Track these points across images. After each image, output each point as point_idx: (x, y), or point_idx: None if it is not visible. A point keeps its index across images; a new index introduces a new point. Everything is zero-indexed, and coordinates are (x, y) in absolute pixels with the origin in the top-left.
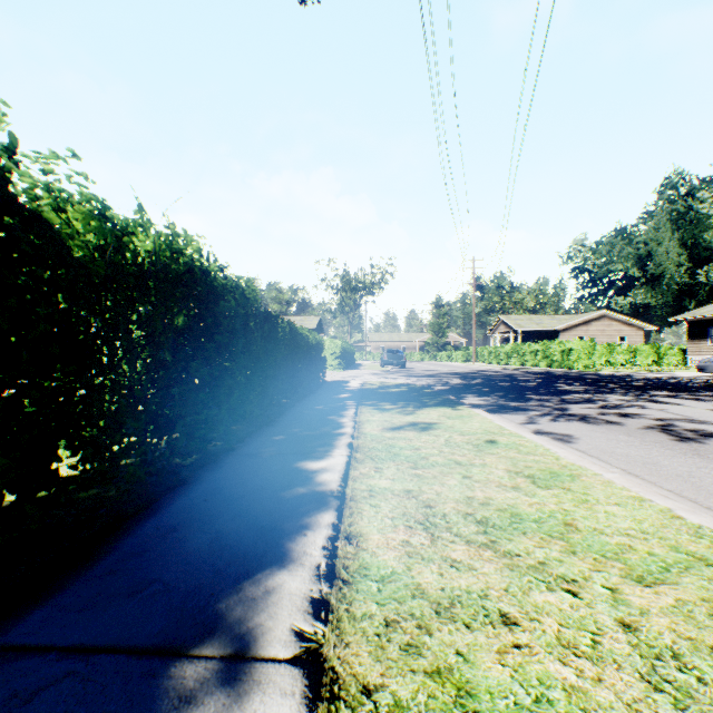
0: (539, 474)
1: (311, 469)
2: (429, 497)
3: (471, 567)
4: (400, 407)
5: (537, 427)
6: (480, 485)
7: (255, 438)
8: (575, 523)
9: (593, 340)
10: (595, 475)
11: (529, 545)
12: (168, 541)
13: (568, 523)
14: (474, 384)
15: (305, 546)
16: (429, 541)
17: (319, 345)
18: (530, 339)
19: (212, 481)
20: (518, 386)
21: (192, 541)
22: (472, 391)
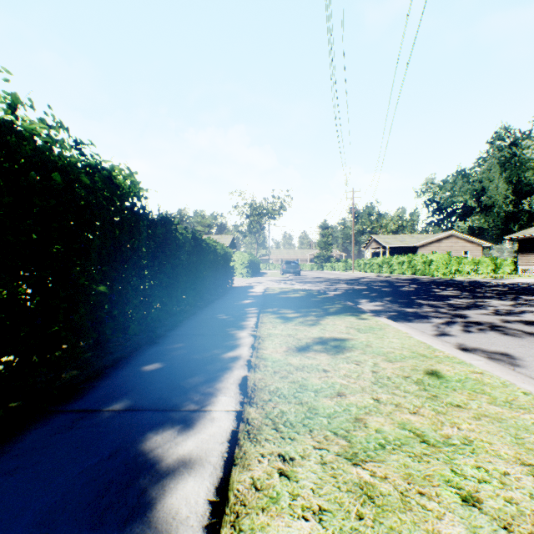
0: None
1: (160, 464)
2: None
3: None
4: (302, 315)
5: (457, 340)
6: None
7: (119, 368)
8: None
9: (449, 253)
10: None
11: None
12: None
13: None
14: (361, 290)
15: None
16: None
17: (227, 256)
18: (395, 253)
19: None
20: (400, 291)
21: None
22: (363, 296)
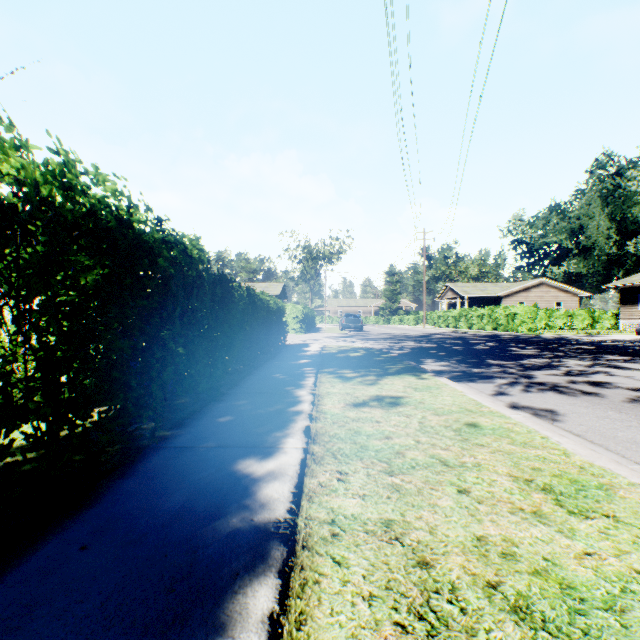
0: (558, 484)
1: (254, 475)
2: (420, 539)
3: None
4: (361, 375)
5: (512, 399)
6: (487, 508)
7: (196, 419)
8: None
9: (536, 305)
10: (633, 485)
11: None
12: None
13: None
14: (430, 348)
15: None
16: None
17: (280, 310)
18: (475, 304)
19: (111, 502)
20: (473, 349)
21: None
22: (430, 355)
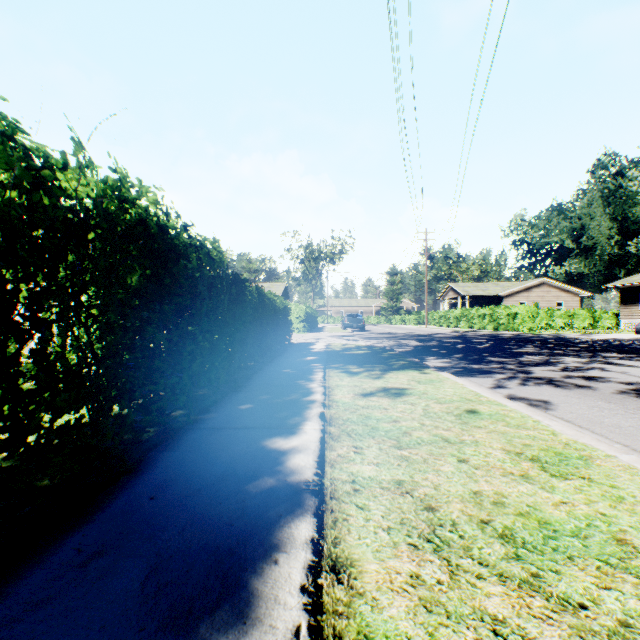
0: (544, 455)
1: (281, 449)
2: (427, 492)
3: (526, 636)
4: (367, 370)
5: (509, 392)
6: (482, 472)
7: (220, 407)
8: (628, 538)
9: (536, 305)
10: (609, 457)
11: (589, 583)
12: (86, 577)
13: (620, 538)
14: (431, 346)
15: (277, 586)
16: (448, 577)
17: (285, 310)
18: (476, 304)
19: (164, 468)
20: (474, 347)
21: (119, 577)
22: (432, 353)
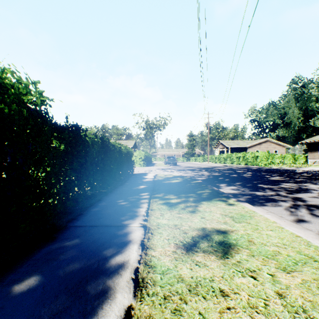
0: None
1: None
2: None
3: None
4: (183, 201)
5: (316, 227)
6: None
7: None
8: None
9: (268, 151)
10: None
11: None
12: None
13: None
14: (218, 176)
15: None
16: None
17: (129, 153)
18: (233, 151)
19: None
20: (243, 176)
21: None
22: (221, 181)
